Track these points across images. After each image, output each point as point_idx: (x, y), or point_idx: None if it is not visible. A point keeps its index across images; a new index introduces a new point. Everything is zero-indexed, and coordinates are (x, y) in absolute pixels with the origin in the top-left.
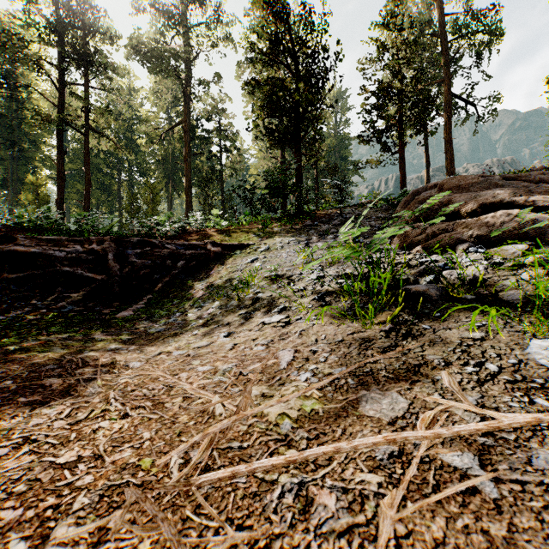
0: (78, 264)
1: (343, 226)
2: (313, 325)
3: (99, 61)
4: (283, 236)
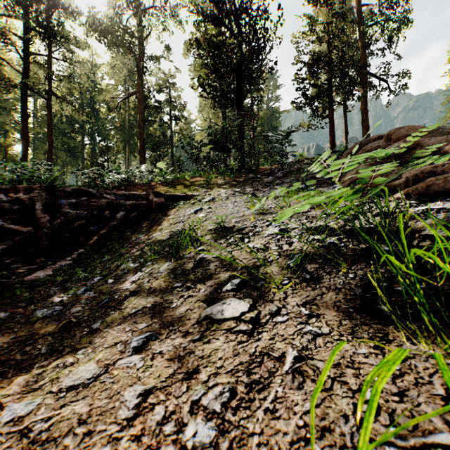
0: (1, 215)
1: (315, 162)
2: (315, 338)
3: (60, 34)
4: (227, 187)
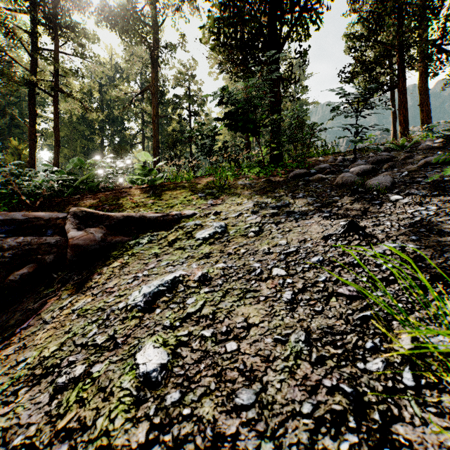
0: None
1: None
2: None
3: (66, 23)
4: (257, 195)
